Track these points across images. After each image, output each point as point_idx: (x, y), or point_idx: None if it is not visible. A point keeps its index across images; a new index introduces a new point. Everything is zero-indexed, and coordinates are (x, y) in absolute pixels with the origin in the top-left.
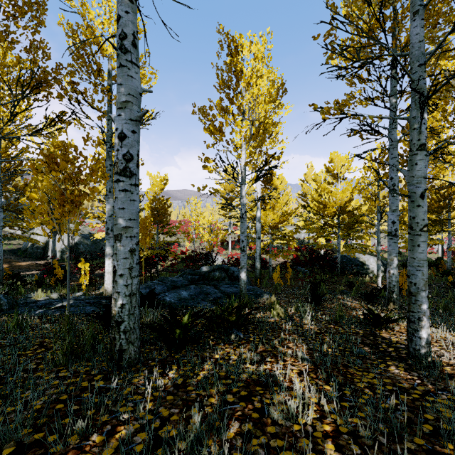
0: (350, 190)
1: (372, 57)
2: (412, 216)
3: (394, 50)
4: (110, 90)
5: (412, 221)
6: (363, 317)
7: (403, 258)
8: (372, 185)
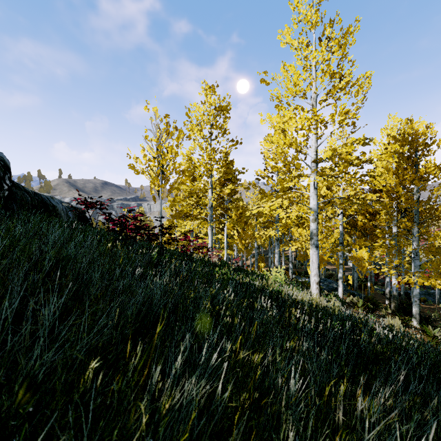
0: None
1: None
2: None
3: None
4: None
5: None
6: None
7: None
8: None
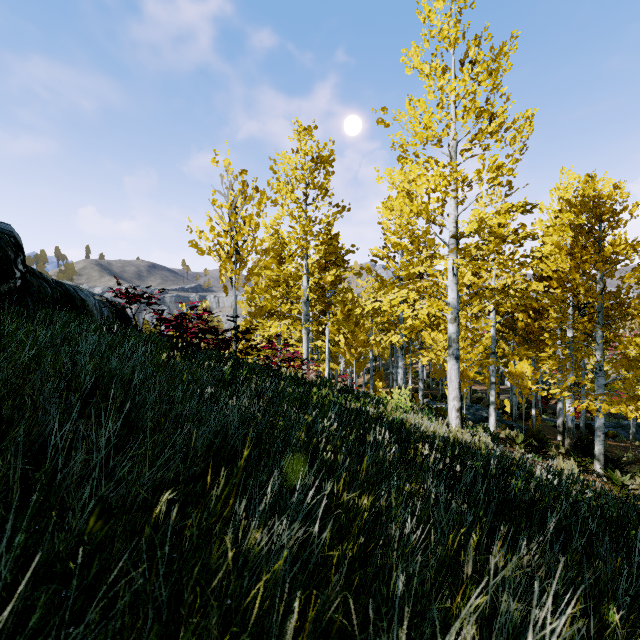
0: None
1: None
2: None
3: None
4: None
5: None
6: None
7: None
8: None
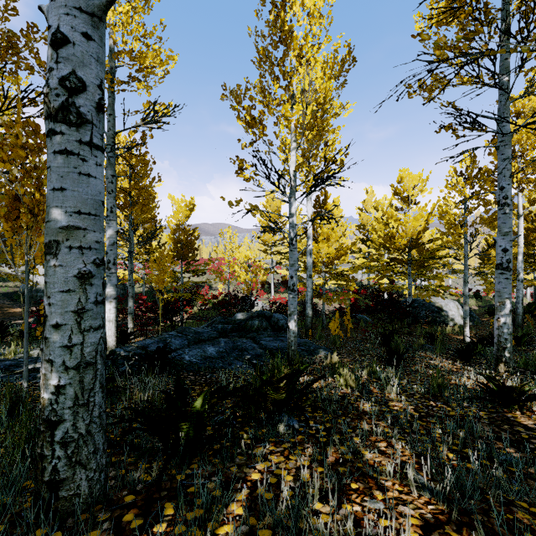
0: (425, 216)
1: None
2: None
3: (505, 8)
4: (112, 75)
5: None
6: (480, 389)
7: (484, 303)
8: (457, 208)
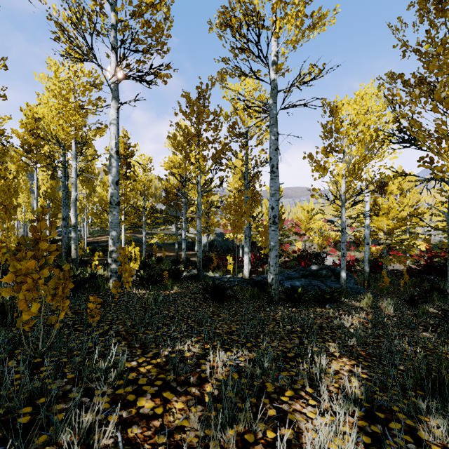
0: None
1: (426, 137)
2: (448, 244)
3: None
4: (247, 145)
5: (448, 247)
6: (439, 314)
7: None
8: None
